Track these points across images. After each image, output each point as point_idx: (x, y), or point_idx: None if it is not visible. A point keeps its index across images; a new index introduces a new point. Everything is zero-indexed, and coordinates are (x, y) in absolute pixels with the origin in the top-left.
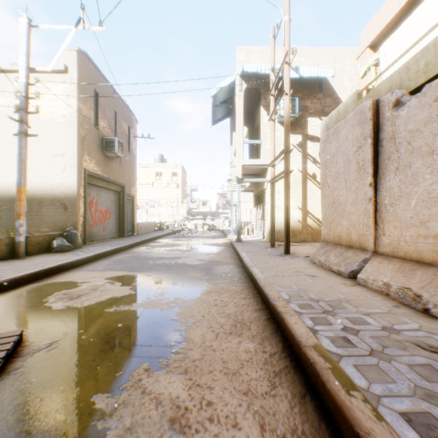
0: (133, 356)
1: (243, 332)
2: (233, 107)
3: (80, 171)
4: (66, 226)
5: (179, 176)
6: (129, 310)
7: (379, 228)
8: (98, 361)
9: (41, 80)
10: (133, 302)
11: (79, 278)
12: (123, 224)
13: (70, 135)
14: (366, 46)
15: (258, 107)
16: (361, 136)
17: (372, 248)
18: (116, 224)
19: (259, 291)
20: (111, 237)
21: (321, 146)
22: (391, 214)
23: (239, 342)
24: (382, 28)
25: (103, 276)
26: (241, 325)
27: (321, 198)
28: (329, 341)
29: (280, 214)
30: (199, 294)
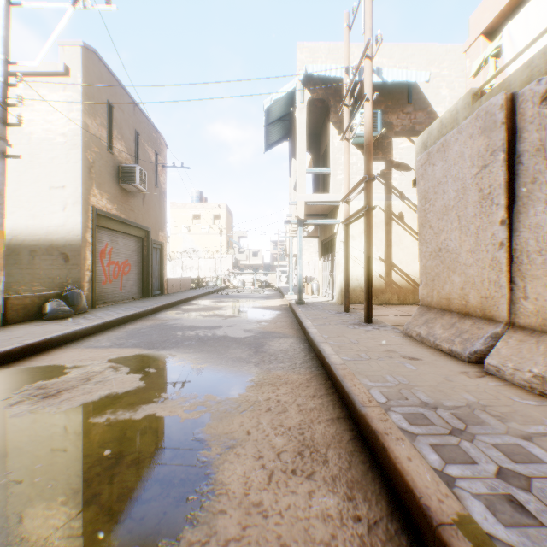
0: (114, 529)
1: (316, 468)
2: (292, 125)
3: (86, 209)
4: (66, 283)
5: (223, 219)
6: (130, 419)
7: (517, 288)
8: (46, 542)
9: (33, 86)
10: (140, 403)
11: (69, 360)
12: (148, 280)
13: (72, 161)
14: (479, 33)
15: (325, 126)
16: (487, 150)
17: (505, 318)
18: (139, 280)
19: (334, 383)
20: (131, 298)
21: (418, 171)
22: (538, 266)
23: (309, 493)
24: (503, 5)
25: (106, 357)
26: (310, 452)
27: (419, 244)
28: (484, 508)
29: (355, 267)
30: (243, 389)
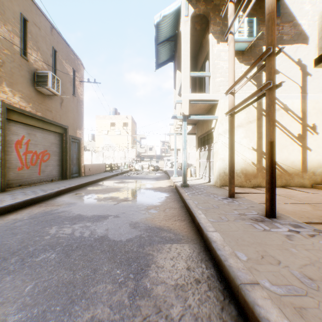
0: None
1: None
2: (176, 45)
3: None
4: None
5: (129, 125)
6: None
7: None
8: None
9: None
10: None
11: None
12: (66, 166)
13: None
14: None
15: (202, 46)
16: None
17: None
18: (58, 166)
19: None
20: (50, 180)
21: None
22: None
23: None
24: None
25: None
26: None
27: None
28: None
29: None
30: None
